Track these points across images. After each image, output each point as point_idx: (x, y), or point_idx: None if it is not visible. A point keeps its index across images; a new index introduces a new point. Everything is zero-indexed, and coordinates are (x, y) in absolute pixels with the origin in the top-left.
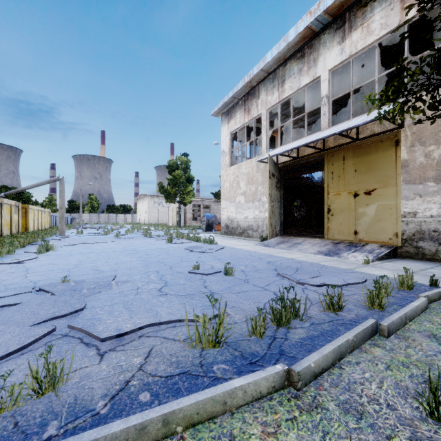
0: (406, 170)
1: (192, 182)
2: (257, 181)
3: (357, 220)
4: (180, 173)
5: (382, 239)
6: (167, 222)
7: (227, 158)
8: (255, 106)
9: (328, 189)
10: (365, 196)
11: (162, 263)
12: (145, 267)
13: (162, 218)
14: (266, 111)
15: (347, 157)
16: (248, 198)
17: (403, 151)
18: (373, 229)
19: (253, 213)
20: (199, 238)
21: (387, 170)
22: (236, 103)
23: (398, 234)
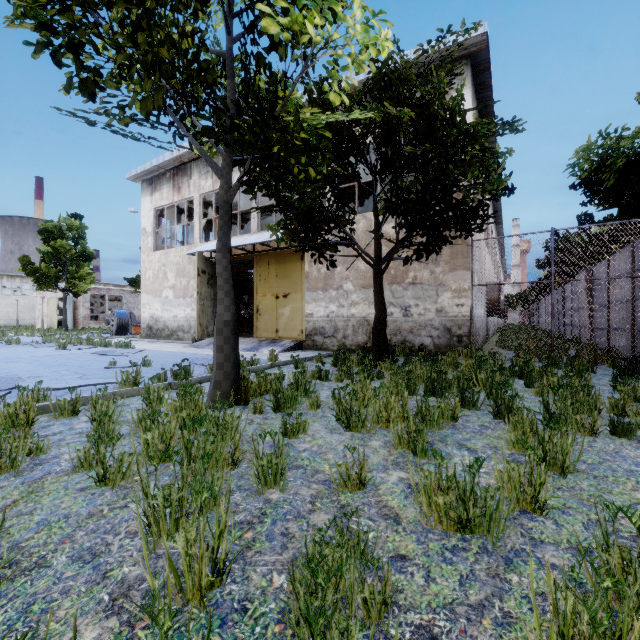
0: (308, 280)
1: (90, 260)
2: (189, 274)
3: (278, 319)
4: (68, 245)
5: (294, 335)
6: (36, 324)
7: (150, 239)
8: (187, 186)
9: (257, 290)
10: (283, 299)
11: (69, 365)
12: (48, 369)
13: (21, 316)
14: (199, 196)
15: (271, 263)
16: (178, 293)
17: (306, 265)
18: (289, 327)
19: (185, 311)
20: (109, 342)
21: (297, 278)
22: (163, 173)
23: (303, 331)
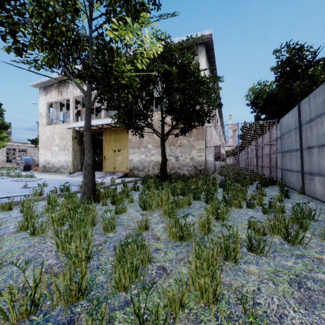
0: (130, 143)
1: (7, 129)
2: (67, 138)
3: (115, 162)
4: None
5: (123, 170)
6: None
7: (44, 119)
8: (66, 92)
9: (104, 148)
10: (118, 152)
11: None
12: None
13: None
14: (73, 98)
15: (112, 134)
16: (61, 148)
17: (129, 135)
18: (121, 166)
19: (65, 158)
20: (20, 174)
21: (125, 142)
22: (52, 84)
23: (128, 168)
